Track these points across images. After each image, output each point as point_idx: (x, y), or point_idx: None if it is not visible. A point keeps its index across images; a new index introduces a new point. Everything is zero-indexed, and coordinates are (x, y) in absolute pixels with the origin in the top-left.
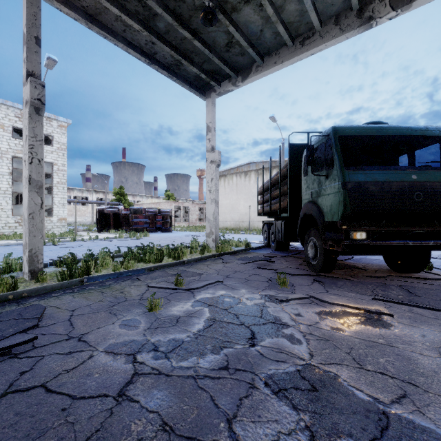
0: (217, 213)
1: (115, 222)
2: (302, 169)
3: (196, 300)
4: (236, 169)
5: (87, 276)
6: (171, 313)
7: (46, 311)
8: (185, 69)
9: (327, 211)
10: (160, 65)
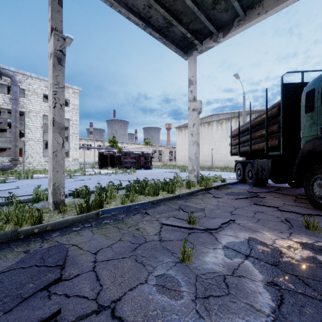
0: (198, 153)
1: (111, 161)
2: (303, 106)
3: (224, 245)
4: (201, 120)
5: (102, 209)
6: (209, 268)
7: (68, 253)
8: (173, 31)
9: None
10: (153, 28)
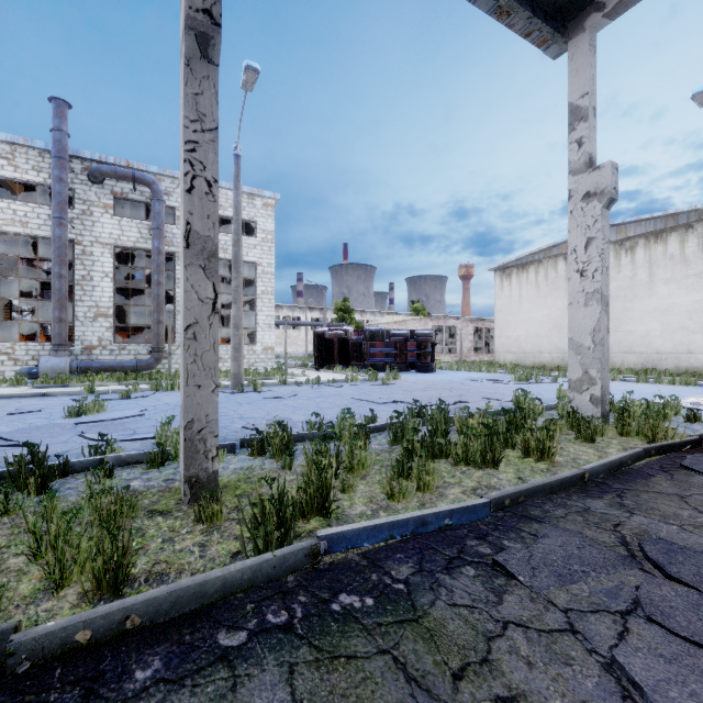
0: (604, 330)
1: (341, 353)
2: None
3: None
4: (565, 246)
5: (328, 531)
6: None
7: None
8: None
9: None
10: None
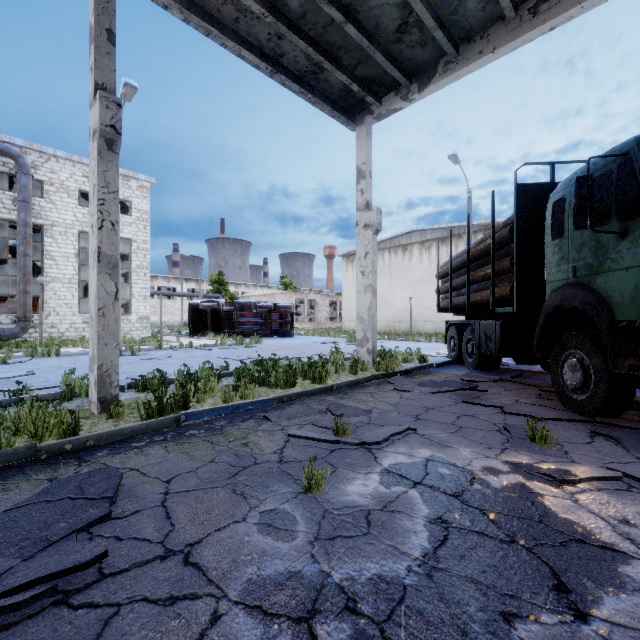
0: (374, 309)
1: (214, 322)
2: (548, 227)
3: (384, 468)
4: (389, 242)
5: (186, 411)
6: (348, 500)
7: (123, 481)
8: (327, 80)
9: (623, 300)
10: (288, 75)
